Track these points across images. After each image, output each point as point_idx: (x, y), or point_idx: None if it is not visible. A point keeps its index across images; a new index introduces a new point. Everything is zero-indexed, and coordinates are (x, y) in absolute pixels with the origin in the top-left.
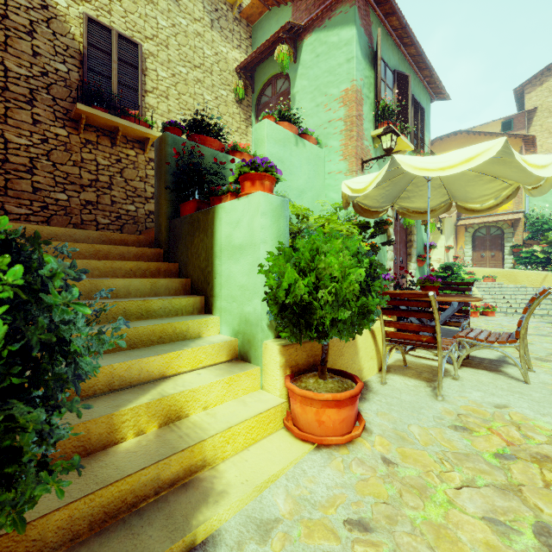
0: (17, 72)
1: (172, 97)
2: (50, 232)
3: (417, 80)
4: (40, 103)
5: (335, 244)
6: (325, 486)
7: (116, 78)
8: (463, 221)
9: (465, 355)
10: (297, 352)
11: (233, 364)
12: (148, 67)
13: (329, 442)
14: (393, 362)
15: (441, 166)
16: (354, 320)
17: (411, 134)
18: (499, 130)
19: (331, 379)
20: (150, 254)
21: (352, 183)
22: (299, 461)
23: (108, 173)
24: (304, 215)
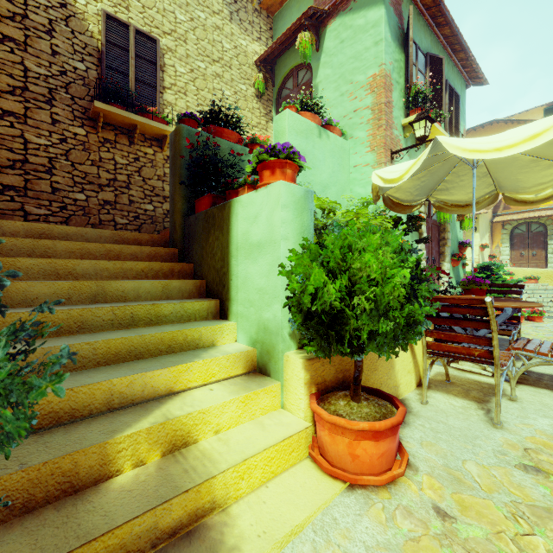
0: (37, 71)
1: (190, 93)
2: (61, 231)
3: (450, 64)
4: (59, 102)
5: (371, 239)
6: (363, 545)
7: (133, 74)
8: (500, 217)
9: (522, 371)
10: (323, 366)
11: (250, 378)
12: (166, 63)
13: (366, 483)
14: (433, 376)
15: (497, 145)
16: (398, 333)
17: (445, 123)
18: (541, 118)
19: (366, 401)
20: (164, 254)
21: (384, 172)
22: (329, 506)
23: (126, 172)
24: (331, 208)
